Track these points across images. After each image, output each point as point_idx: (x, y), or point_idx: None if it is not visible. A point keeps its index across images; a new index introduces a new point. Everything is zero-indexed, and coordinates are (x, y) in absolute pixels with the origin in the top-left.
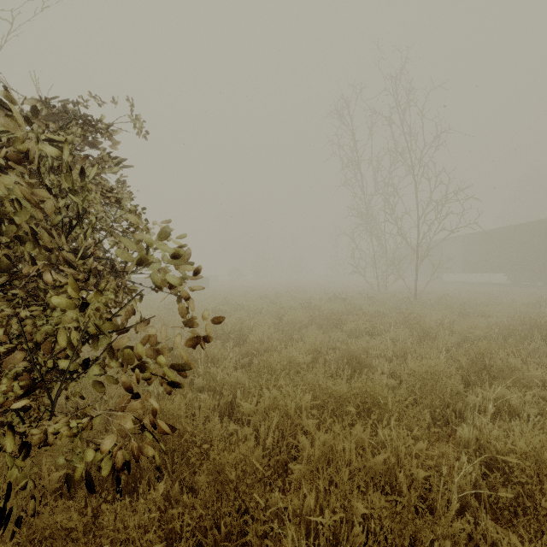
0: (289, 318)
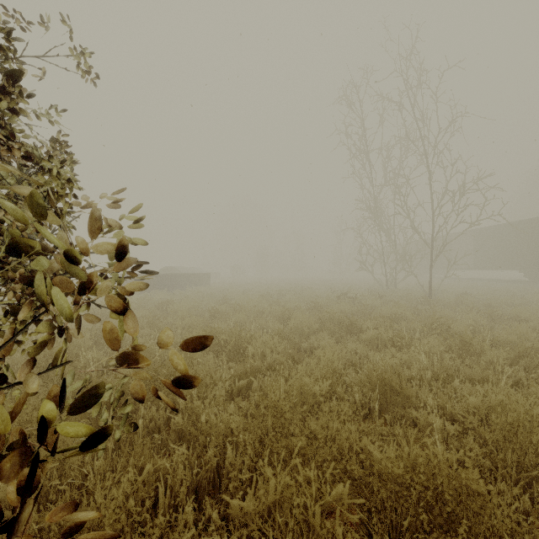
0: (295, 322)
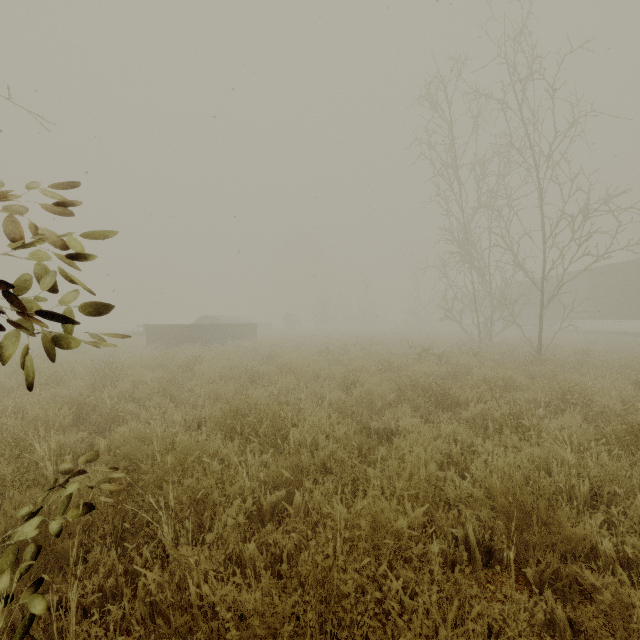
0: (363, 391)
